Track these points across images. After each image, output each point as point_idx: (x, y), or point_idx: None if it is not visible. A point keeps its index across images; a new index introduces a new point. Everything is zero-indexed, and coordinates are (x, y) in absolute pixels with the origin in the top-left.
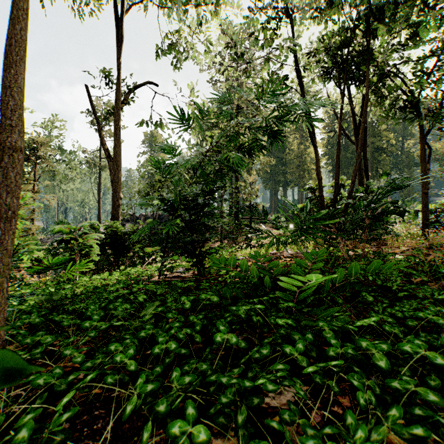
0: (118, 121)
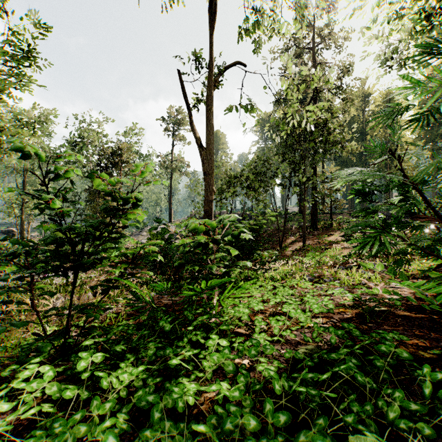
0: (211, 105)
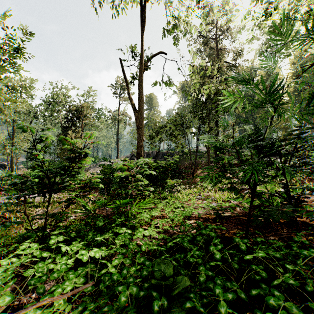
0: (141, 82)
